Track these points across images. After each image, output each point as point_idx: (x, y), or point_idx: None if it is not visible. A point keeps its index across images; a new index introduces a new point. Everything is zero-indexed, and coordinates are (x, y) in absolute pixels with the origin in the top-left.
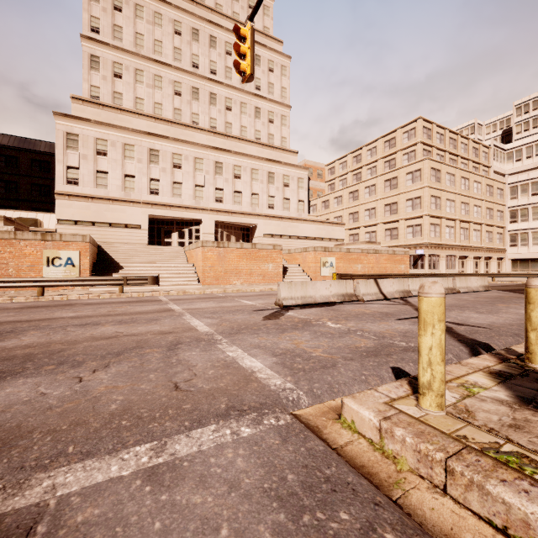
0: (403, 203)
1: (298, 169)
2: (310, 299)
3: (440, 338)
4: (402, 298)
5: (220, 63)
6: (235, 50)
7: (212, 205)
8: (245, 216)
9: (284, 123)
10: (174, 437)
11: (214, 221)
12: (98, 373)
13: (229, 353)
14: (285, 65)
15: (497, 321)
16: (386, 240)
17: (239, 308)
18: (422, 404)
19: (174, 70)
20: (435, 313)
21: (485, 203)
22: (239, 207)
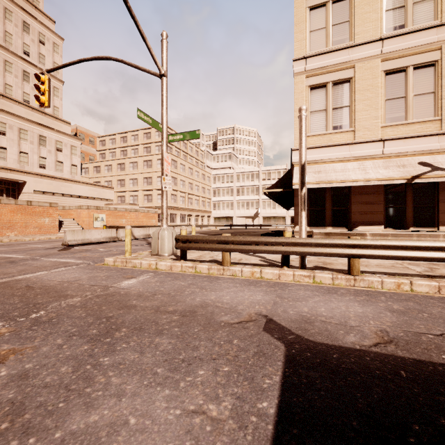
0: (156, 179)
1: (72, 138)
2: (88, 241)
3: (130, 239)
4: (145, 238)
5: None
6: (36, 86)
7: None
8: (11, 172)
9: (57, 95)
10: (51, 270)
11: None
12: None
13: (51, 260)
14: (57, 44)
15: None
16: (144, 202)
17: (33, 248)
18: (126, 255)
19: None
20: (128, 233)
21: (201, 184)
22: (3, 162)
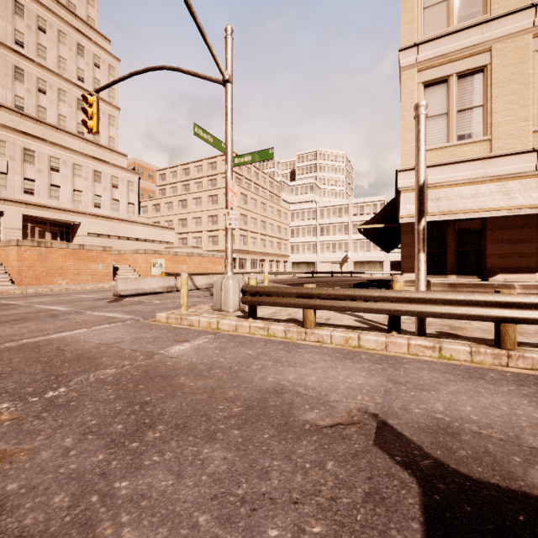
0: (222, 217)
1: (128, 172)
2: (142, 290)
3: (186, 289)
4: (209, 288)
5: (30, 37)
6: (83, 110)
7: (19, 196)
8: (65, 213)
9: (112, 124)
10: (92, 327)
11: (22, 215)
12: (20, 325)
13: (96, 314)
14: (113, 66)
15: None
16: (209, 245)
17: (81, 299)
18: (181, 310)
19: None
20: (184, 282)
21: (276, 223)
22: (57, 202)
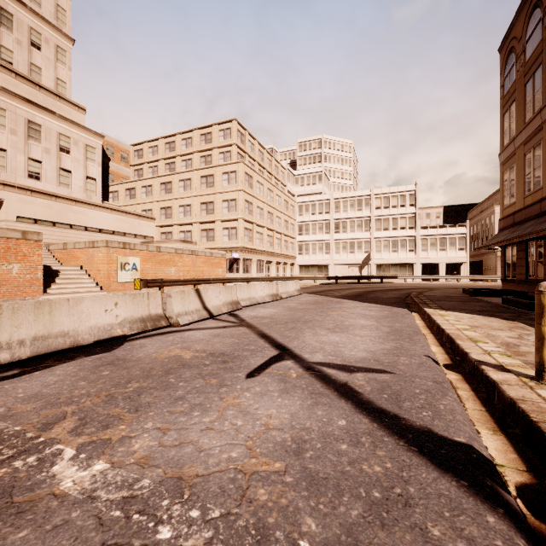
0: (220, 204)
1: (87, 132)
2: (62, 340)
3: None
4: (231, 312)
5: None
6: None
7: None
8: None
9: (62, 60)
10: None
11: None
12: None
13: None
14: None
15: (371, 348)
16: (202, 242)
17: None
18: None
19: None
20: None
21: (284, 216)
22: None
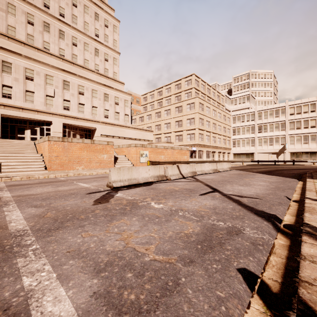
0: (185, 121)
1: (125, 94)
2: (135, 181)
3: None
4: (192, 176)
5: (68, 10)
6: None
7: (60, 111)
8: (87, 121)
9: (115, 63)
10: None
11: (63, 123)
12: None
13: (25, 280)
14: (116, 26)
15: (257, 192)
16: (176, 142)
17: (73, 191)
18: None
19: (27, 4)
20: None
21: (223, 124)
22: (82, 114)
